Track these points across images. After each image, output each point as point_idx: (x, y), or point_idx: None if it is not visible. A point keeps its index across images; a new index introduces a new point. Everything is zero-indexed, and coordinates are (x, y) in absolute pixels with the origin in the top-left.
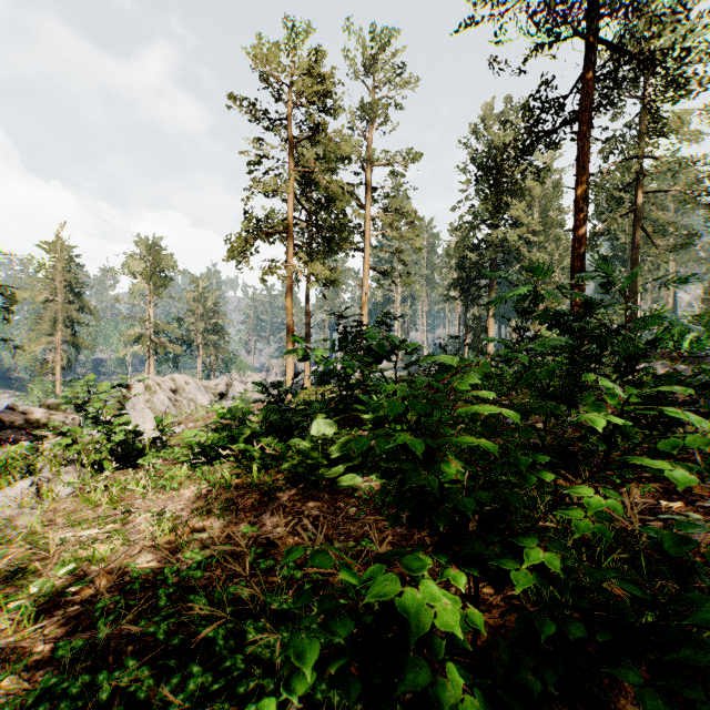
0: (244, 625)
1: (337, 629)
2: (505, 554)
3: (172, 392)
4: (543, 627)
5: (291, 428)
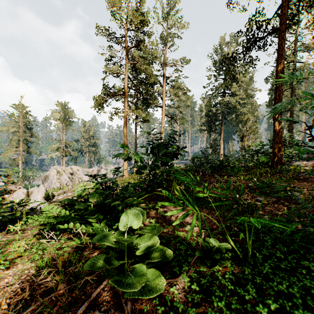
0: None
1: None
2: None
3: (70, 174)
4: None
5: (112, 207)
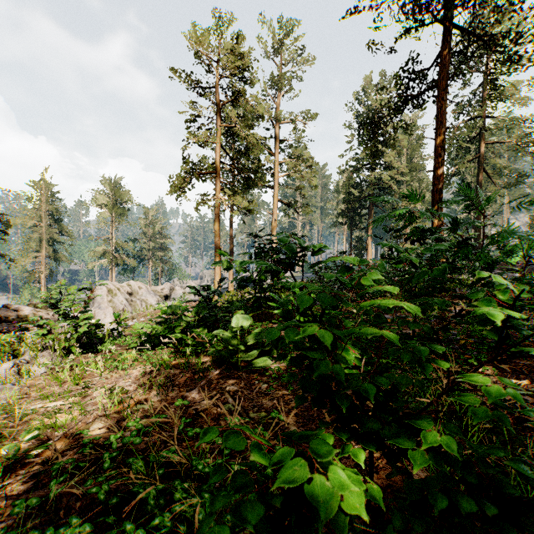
0: (173, 485)
1: (246, 512)
2: (398, 431)
3: (128, 294)
4: (433, 498)
5: (217, 322)
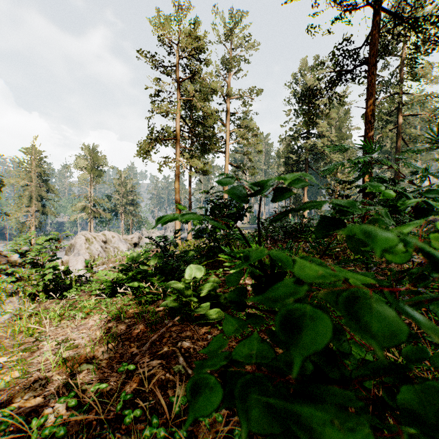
0: None
1: None
2: None
3: (103, 242)
4: None
5: (173, 270)
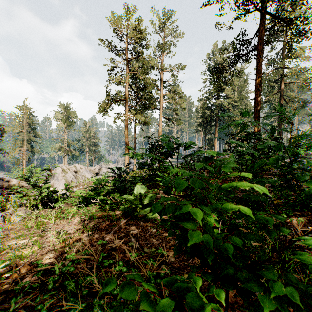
0: (92, 302)
1: None
2: (250, 278)
3: (74, 172)
4: None
5: (125, 189)
